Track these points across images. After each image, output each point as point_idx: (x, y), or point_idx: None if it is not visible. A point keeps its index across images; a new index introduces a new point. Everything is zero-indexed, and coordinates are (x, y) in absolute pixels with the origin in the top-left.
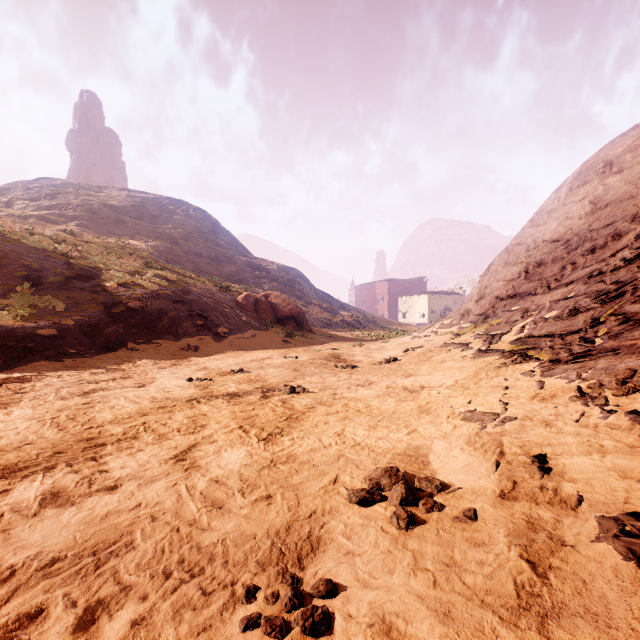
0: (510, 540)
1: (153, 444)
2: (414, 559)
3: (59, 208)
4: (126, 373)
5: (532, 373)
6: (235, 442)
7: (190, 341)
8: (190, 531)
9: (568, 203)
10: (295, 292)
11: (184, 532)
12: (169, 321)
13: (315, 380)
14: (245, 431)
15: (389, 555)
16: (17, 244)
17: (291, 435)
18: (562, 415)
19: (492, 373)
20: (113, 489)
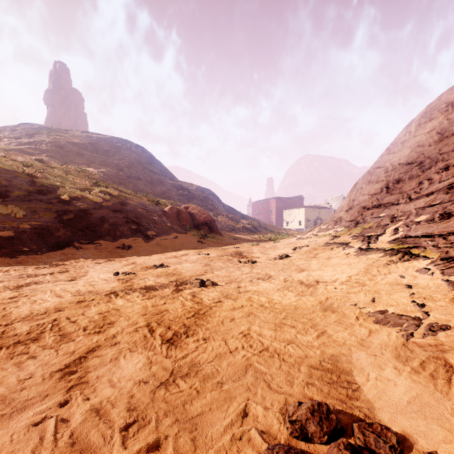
0: None
1: (51, 347)
2: None
3: (35, 144)
4: (65, 268)
5: (428, 271)
6: (138, 344)
7: (125, 241)
8: None
9: (418, 135)
10: (208, 206)
11: None
12: (109, 226)
13: (222, 274)
14: (151, 330)
15: None
16: None
17: (196, 335)
18: None
19: (383, 270)
20: None
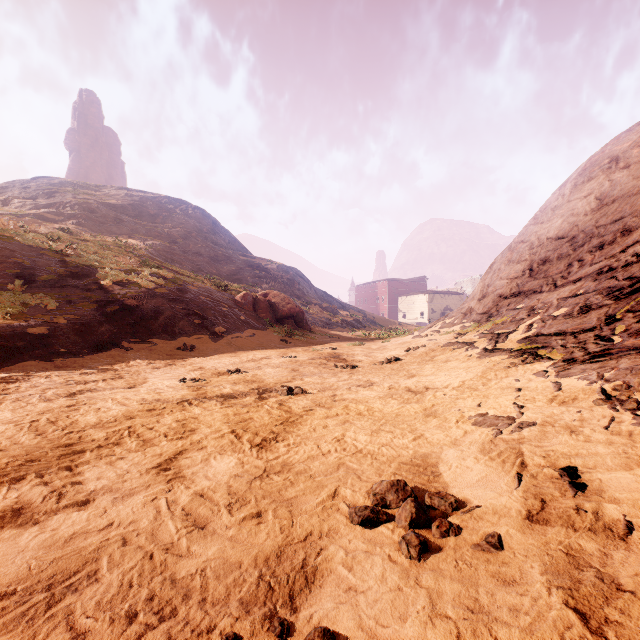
0: (549, 579)
1: (136, 451)
2: (430, 601)
3: (56, 207)
4: (118, 373)
5: (545, 373)
6: (226, 448)
7: (186, 340)
8: (165, 558)
9: (573, 199)
10: (295, 291)
11: (158, 559)
12: (165, 320)
13: (314, 380)
14: (237, 436)
15: (399, 594)
16: (10, 241)
17: (287, 441)
18: (588, 420)
19: (501, 373)
20: (84, 504)
